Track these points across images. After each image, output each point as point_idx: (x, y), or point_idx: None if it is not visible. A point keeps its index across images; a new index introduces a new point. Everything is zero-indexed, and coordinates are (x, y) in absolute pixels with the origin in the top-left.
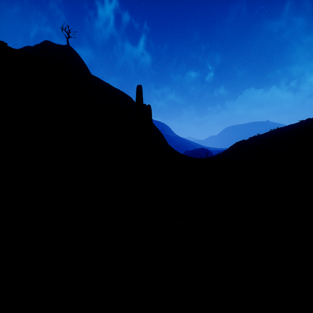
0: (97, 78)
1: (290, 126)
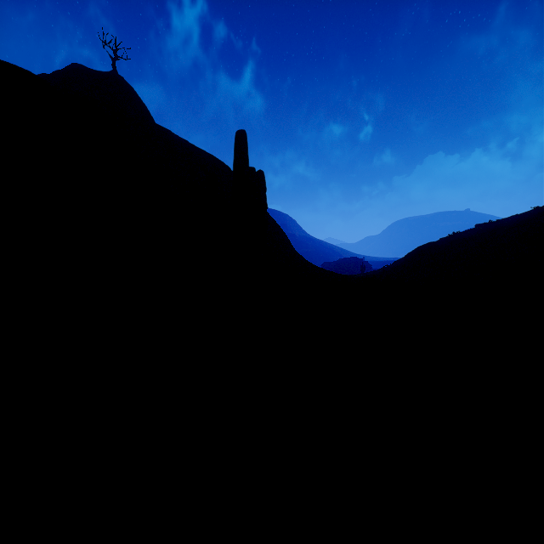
0: (166, 130)
1: (515, 218)
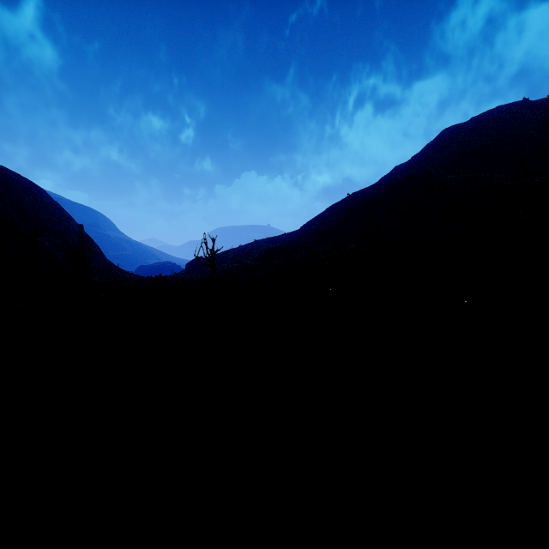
0: None
1: (246, 245)
